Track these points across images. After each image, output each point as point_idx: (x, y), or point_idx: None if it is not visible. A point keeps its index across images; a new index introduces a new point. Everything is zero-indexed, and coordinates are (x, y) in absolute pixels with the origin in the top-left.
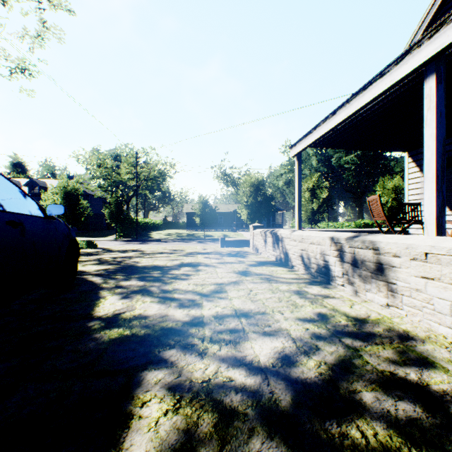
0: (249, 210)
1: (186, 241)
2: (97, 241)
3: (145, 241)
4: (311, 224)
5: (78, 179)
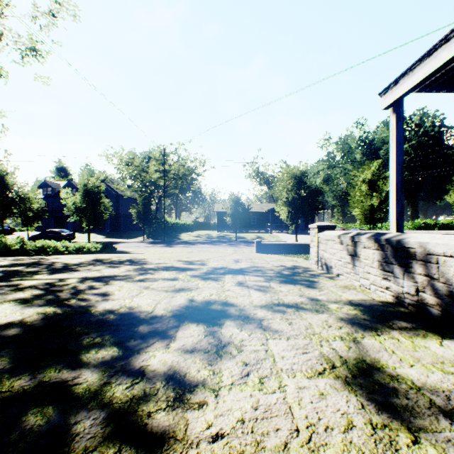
0: (290, 208)
1: (216, 243)
2: (124, 243)
3: (172, 244)
4: (369, 225)
5: (108, 179)
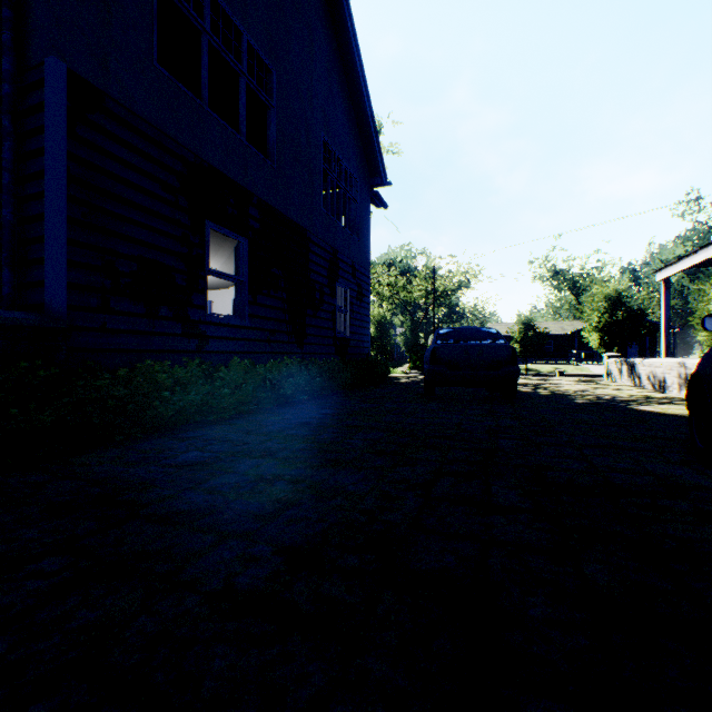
0: (602, 334)
1: None
2: None
3: None
4: None
5: None
